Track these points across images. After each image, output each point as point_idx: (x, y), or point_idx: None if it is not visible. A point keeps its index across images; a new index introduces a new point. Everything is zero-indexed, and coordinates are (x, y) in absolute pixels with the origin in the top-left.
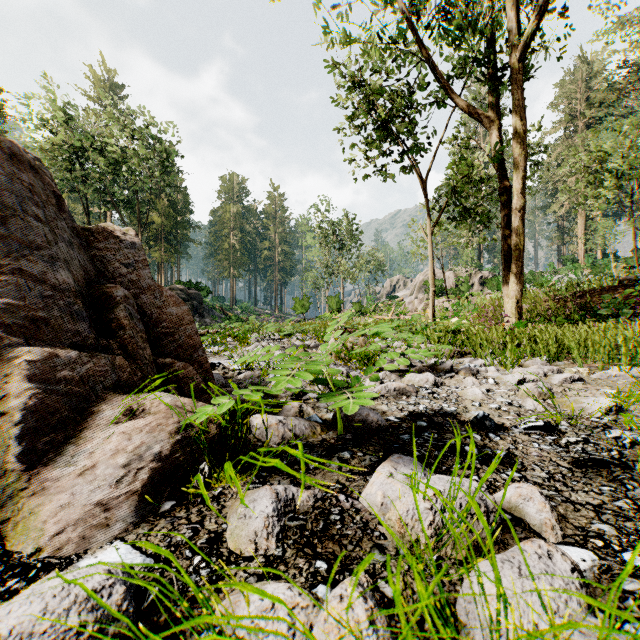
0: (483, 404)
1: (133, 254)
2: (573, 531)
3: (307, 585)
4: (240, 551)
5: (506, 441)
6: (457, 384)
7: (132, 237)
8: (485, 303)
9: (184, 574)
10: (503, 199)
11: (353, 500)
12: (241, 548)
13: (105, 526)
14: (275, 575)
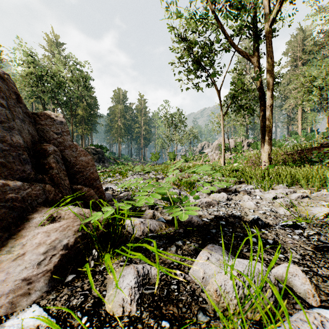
0: (255, 211)
1: (61, 127)
2: (325, 297)
3: None
4: (113, 312)
5: (272, 233)
6: (239, 199)
7: (61, 118)
8: (250, 155)
9: None
10: (261, 100)
11: (185, 274)
12: (113, 310)
13: (27, 294)
14: None
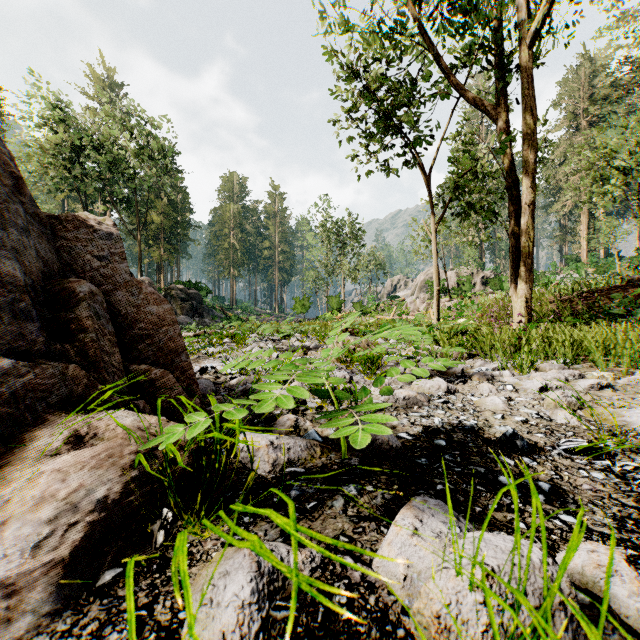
0: (506, 416)
1: (109, 246)
2: None
3: None
4: None
5: (546, 467)
6: (471, 391)
7: (109, 227)
8: (489, 303)
9: None
10: (511, 194)
11: (364, 567)
12: None
13: (5, 621)
14: None
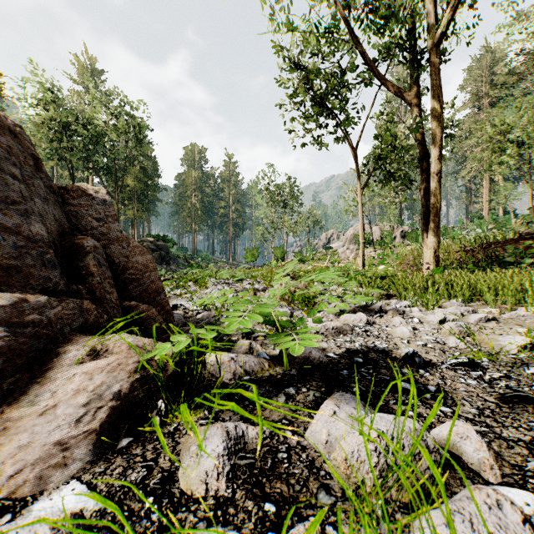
0: (411, 341)
1: (104, 210)
2: (510, 470)
3: (256, 531)
4: (191, 492)
5: (435, 377)
6: (386, 323)
7: (103, 195)
8: (406, 253)
9: (129, 531)
10: (422, 164)
11: (299, 437)
12: (192, 488)
13: (63, 466)
14: (224, 519)
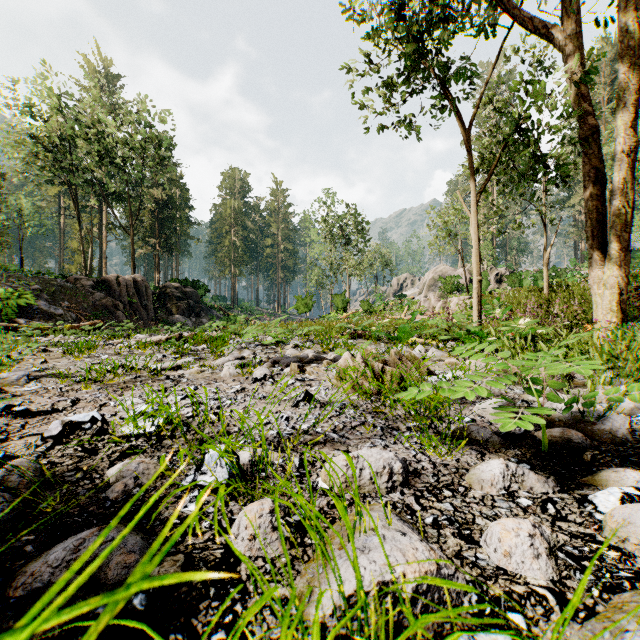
0: None
1: None
2: None
3: None
4: None
5: None
6: None
7: None
8: (520, 300)
9: None
10: (587, 147)
11: None
12: None
13: None
14: None
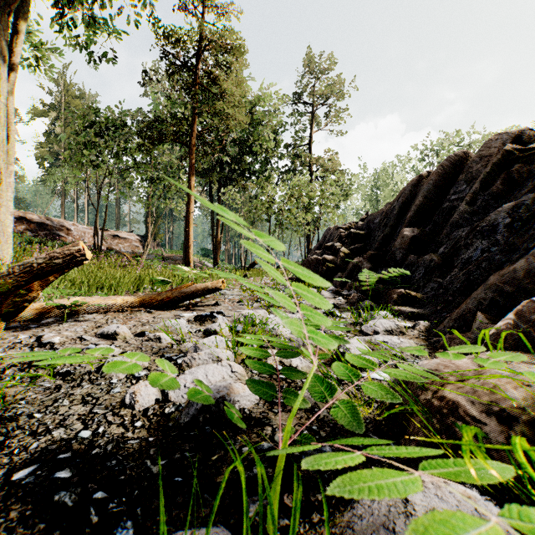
0: None
1: None
2: None
3: None
4: None
5: None
6: None
7: None
8: None
9: None
10: None
11: None
12: None
13: None
14: None
